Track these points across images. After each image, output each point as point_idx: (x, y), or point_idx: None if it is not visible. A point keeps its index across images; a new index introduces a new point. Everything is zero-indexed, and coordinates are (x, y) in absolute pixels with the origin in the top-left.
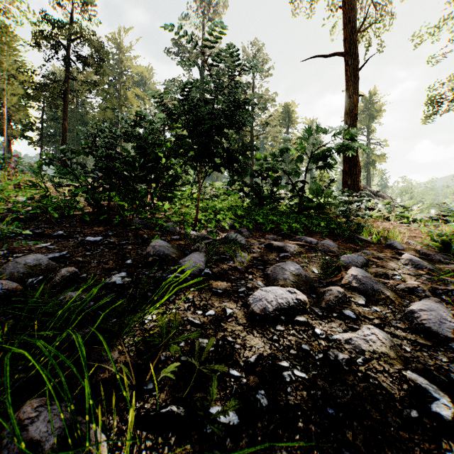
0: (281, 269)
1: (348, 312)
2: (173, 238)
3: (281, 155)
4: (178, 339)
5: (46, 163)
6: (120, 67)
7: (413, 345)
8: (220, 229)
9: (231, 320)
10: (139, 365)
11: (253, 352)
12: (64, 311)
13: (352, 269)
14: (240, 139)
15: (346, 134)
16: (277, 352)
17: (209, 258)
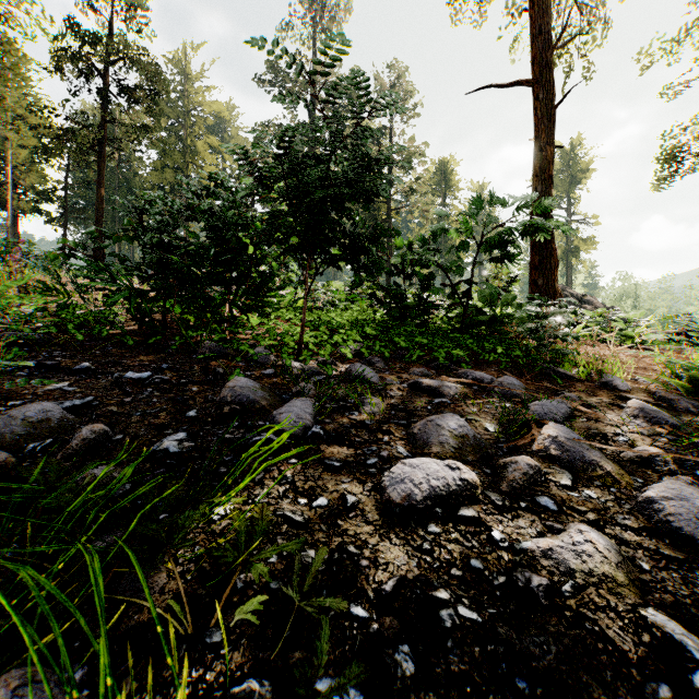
0: (436, 427)
1: (545, 500)
2: (264, 374)
3: (434, 241)
4: (265, 553)
5: (65, 254)
6: (185, 103)
7: (653, 558)
8: (339, 358)
9: (354, 516)
10: (200, 598)
11: (390, 573)
12: (74, 508)
13: (549, 427)
14: (371, 214)
15: (536, 207)
16: (430, 572)
17: (321, 407)
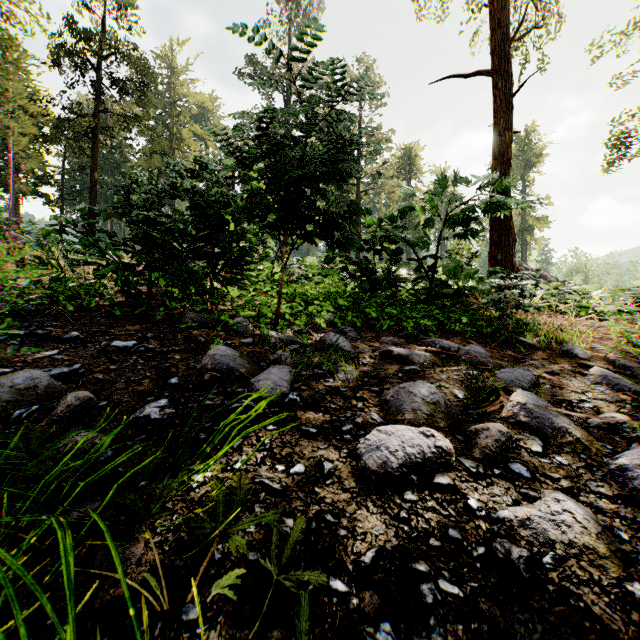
0: (408, 394)
1: (518, 467)
2: (243, 342)
3: (402, 218)
4: (243, 524)
5: (57, 230)
6: (172, 94)
7: (630, 527)
8: (314, 327)
9: (331, 483)
10: (177, 570)
11: (368, 543)
12: (50, 479)
13: (517, 394)
14: (342, 196)
15: (497, 187)
16: (408, 542)
17: (297, 374)
